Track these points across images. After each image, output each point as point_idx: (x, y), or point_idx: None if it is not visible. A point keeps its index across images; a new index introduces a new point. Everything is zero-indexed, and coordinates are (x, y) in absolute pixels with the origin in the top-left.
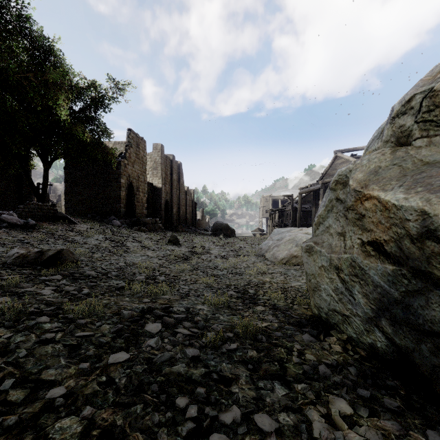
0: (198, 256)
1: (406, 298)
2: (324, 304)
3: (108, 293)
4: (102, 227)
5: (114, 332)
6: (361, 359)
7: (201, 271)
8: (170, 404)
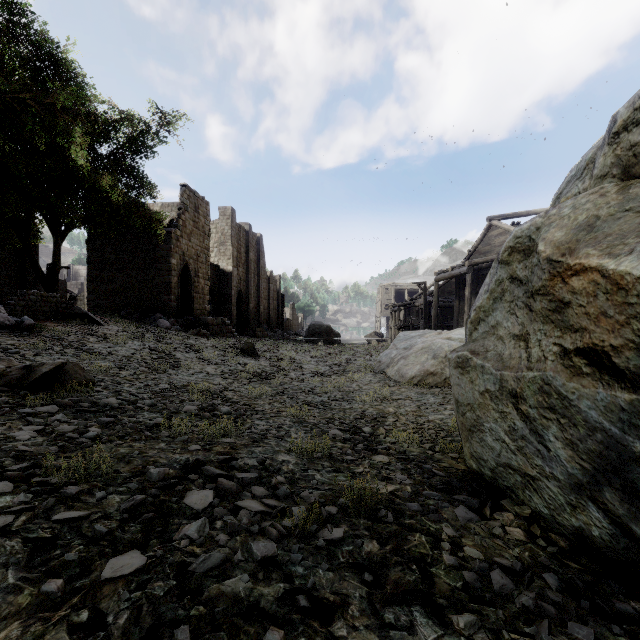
0: (284, 373)
1: None
2: (488, 454)
3: (131, 436)
4: (141, 330)
5: (126, 510)
6: (561, 556)
7: (289, 397)
8: None
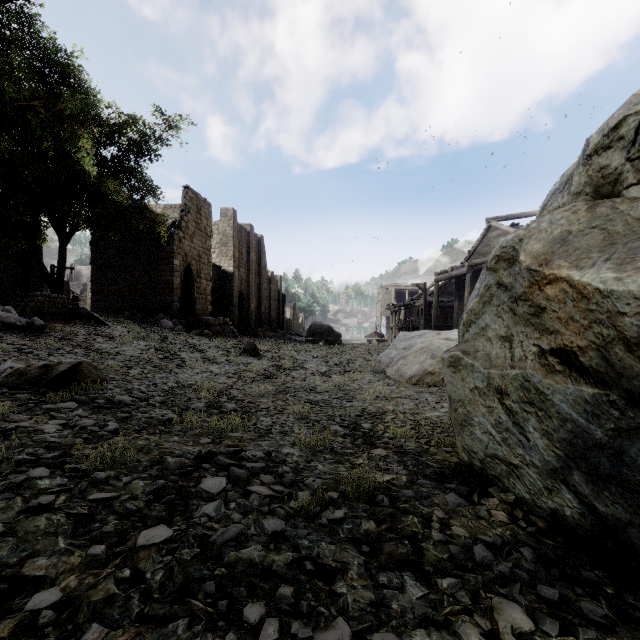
0: (286, 372)
1: (617, 440)
2: (478, 446)
3: (147, 430)
4: (146, 330)
5: (151, 492)
6: (539, 535)
7: (291, 396)
8: (235, 617)
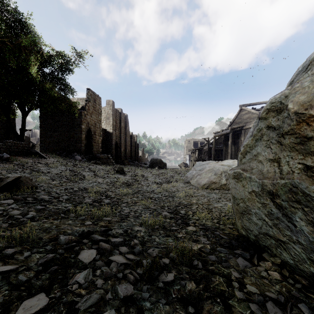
0: (138, 182)
1: None
2: (254, 227)
3: (53, 216)
4: (66, 161)
5: (42, 264)
6: (304, 290)
7: (141, 195)
8: None
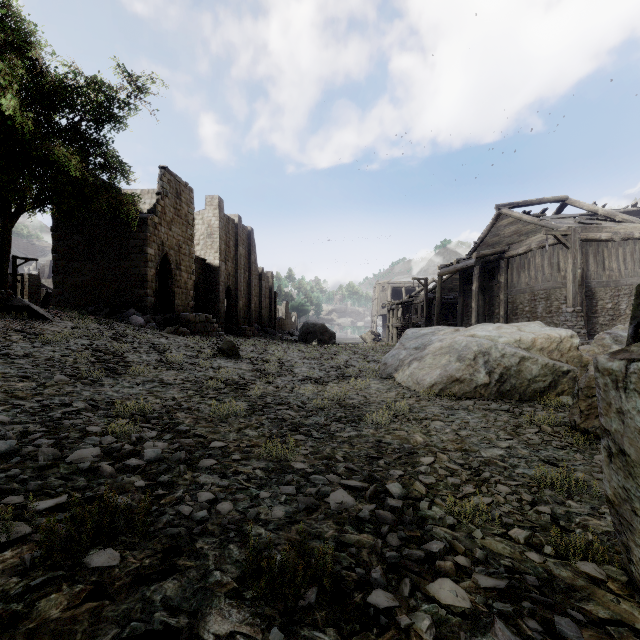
0: (268, 379)
1: None
2: None
3: None
4: (103, 327)
5: None
6: None
7: (269, 418)
8: None
